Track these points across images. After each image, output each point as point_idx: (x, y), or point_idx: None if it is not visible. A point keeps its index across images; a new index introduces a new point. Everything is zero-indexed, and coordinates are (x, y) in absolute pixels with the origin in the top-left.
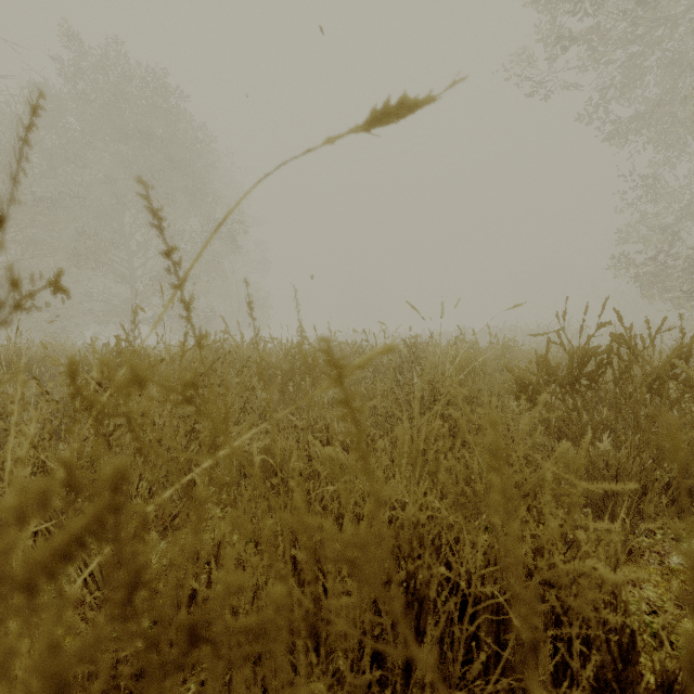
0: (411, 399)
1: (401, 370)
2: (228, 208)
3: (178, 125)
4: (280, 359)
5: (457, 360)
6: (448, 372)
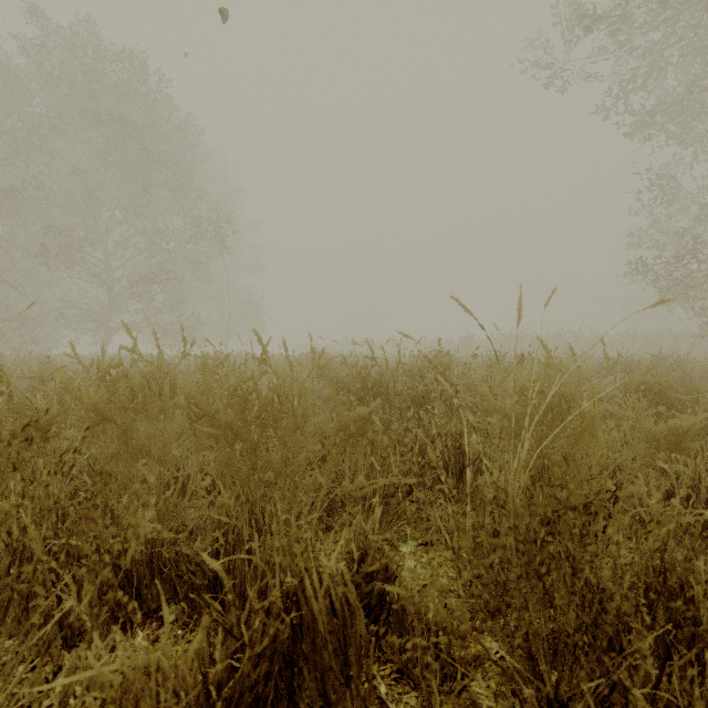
0: (446, 455)
1: (424, 401)
2: (215, 204)
3: (160, 112)
4: (221, 400)
5: (545, 404)
6: (521, 421)
